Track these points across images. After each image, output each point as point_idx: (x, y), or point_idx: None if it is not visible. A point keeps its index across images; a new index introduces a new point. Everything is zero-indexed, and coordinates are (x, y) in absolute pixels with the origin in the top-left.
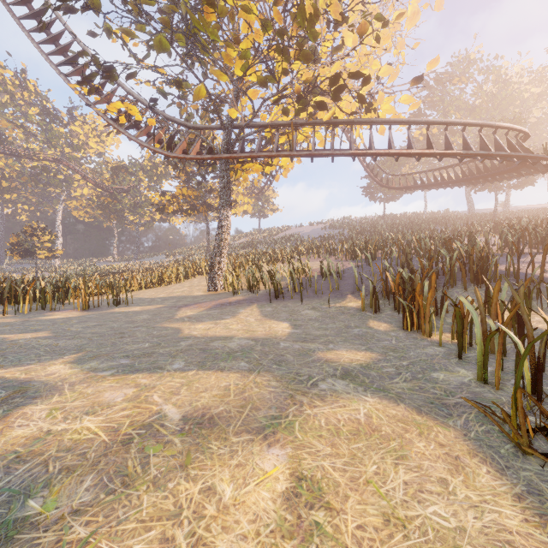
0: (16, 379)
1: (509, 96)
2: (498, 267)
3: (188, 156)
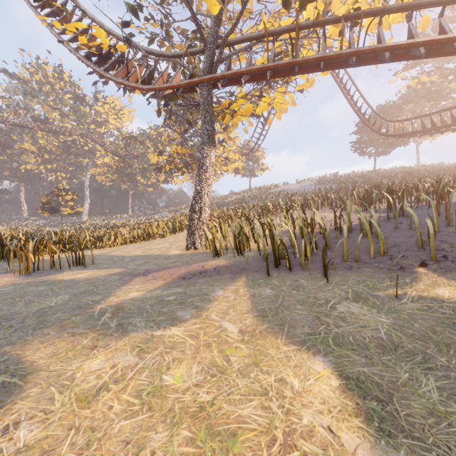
0: None
1: None
2: None
3: (164, 85)
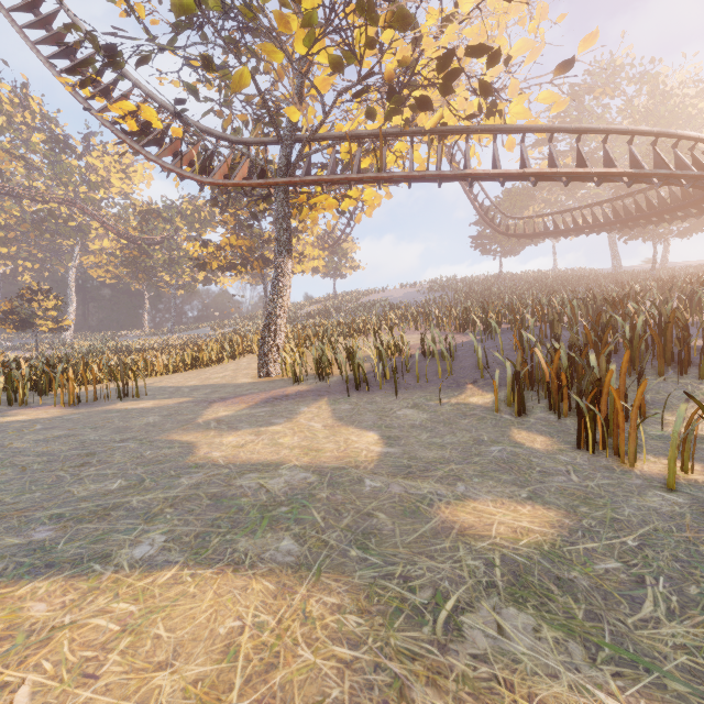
0: None
1: (669, 113)
2: (700, 341)
3: (230, 181)
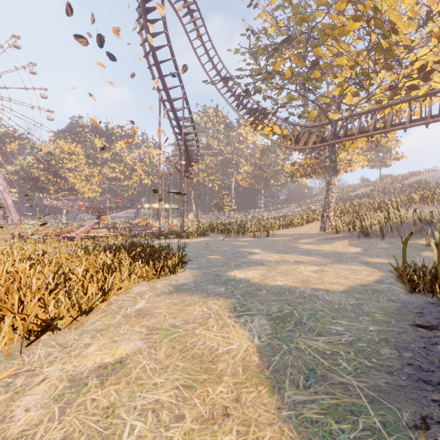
0: (248, 251)
1: None
2: None
3: (307, 147)
